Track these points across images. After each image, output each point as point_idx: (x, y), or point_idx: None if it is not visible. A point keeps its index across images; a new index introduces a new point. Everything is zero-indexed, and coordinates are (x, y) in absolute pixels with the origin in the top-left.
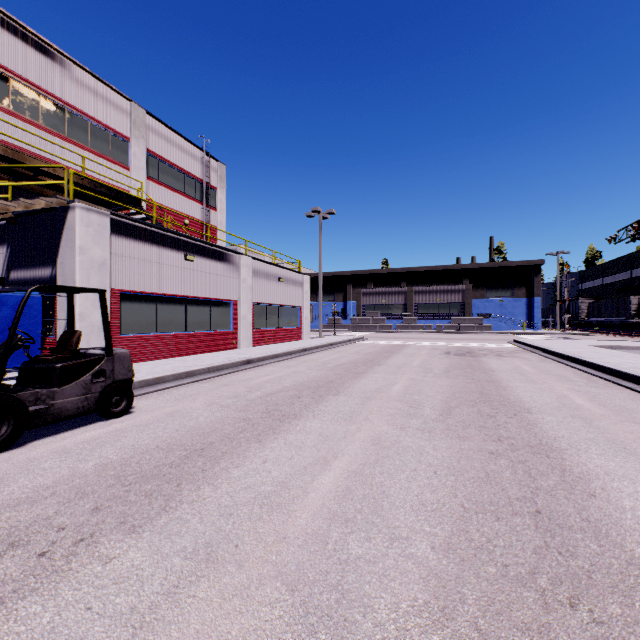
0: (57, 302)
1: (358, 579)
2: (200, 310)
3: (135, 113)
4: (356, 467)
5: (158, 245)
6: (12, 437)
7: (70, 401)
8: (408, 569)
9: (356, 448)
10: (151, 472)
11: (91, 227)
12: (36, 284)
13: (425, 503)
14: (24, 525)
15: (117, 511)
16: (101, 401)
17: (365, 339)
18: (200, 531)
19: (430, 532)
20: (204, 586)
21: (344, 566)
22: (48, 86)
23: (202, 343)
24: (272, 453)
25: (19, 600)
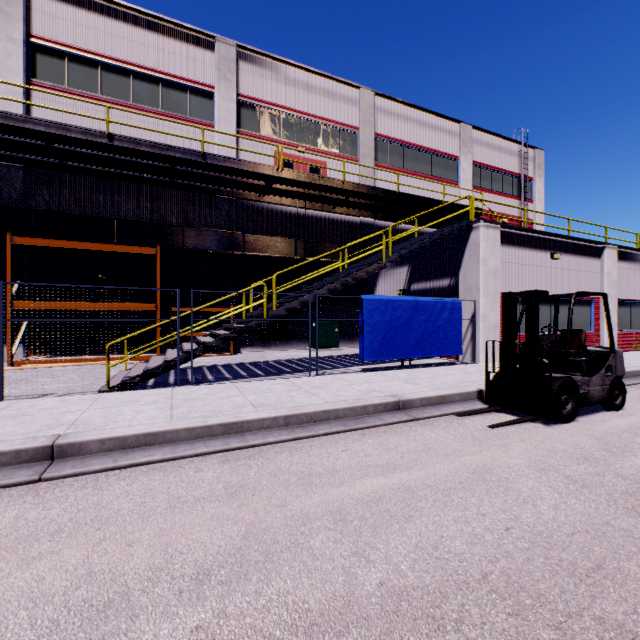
0: None
1: None
2: (561, 310)
3: (463, 132)
4: None
5: (529, 248)
6: (574, 411)
7: (595, 389)
8: None
9: None
10: None
11: (488, 241)
12: (434, 292)
13: None
14: None
15: None
16: (609, 393)
17: None
18: None
19: None
20: None
21: None
22: (408, 138)
23: None
24: None
25: None
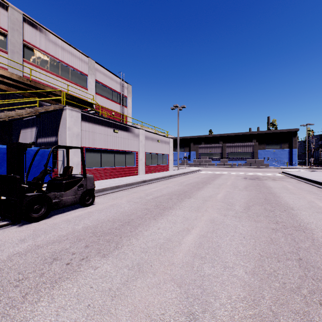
0: (58, 153)
1: (210, 284)
2: (121, 156)
3: (90, 63)
4: (203, 233)
5: (102, 125)
6: (46, 213)
7: (69, 198)
8: (234, 281)
9: (202, 224)
10: (107, 231)
11: (73, 118)
12: (49, 144)
13: (240, 251)
14: (58, 251)
15: (95, 247)
16: (81, 198)
17: (201, 170)
18: (133, 258)
19: (244, 265)
20: (139, 282)
21: (203, 278)
22: (52, 53)
23: (121, 172)
24: (161, 225)
25: (62, 281)
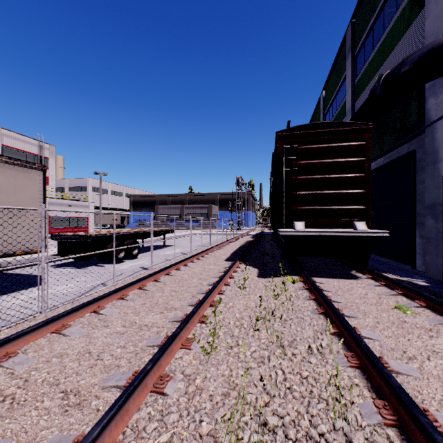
0: None
1: None
2: None
3: None
4: None
5: None
6: None
7: None
8: None
9: None
10: None
11: None
12: None
13: None
14: None
15: None
16: None
17: None
18: None
19: None
20: None
21: None
22: None
23: None
24: None
25: None
